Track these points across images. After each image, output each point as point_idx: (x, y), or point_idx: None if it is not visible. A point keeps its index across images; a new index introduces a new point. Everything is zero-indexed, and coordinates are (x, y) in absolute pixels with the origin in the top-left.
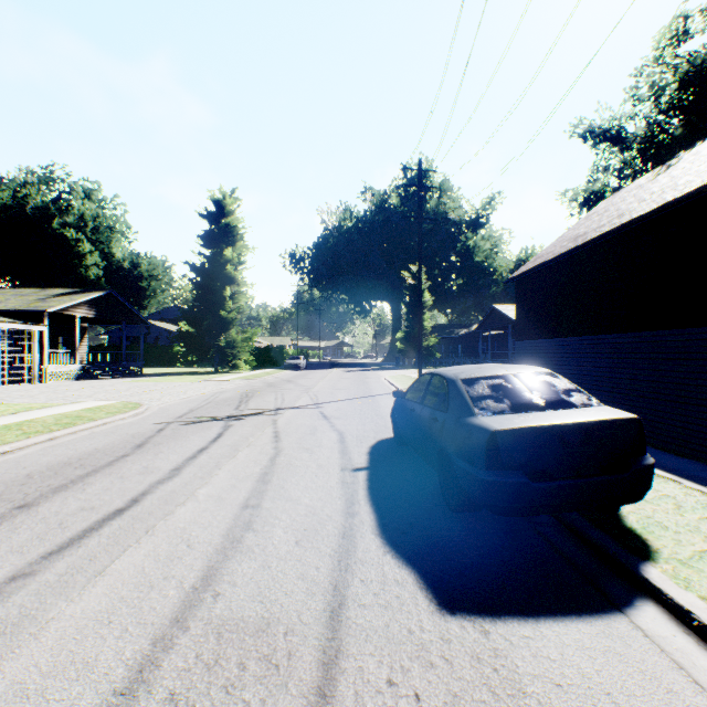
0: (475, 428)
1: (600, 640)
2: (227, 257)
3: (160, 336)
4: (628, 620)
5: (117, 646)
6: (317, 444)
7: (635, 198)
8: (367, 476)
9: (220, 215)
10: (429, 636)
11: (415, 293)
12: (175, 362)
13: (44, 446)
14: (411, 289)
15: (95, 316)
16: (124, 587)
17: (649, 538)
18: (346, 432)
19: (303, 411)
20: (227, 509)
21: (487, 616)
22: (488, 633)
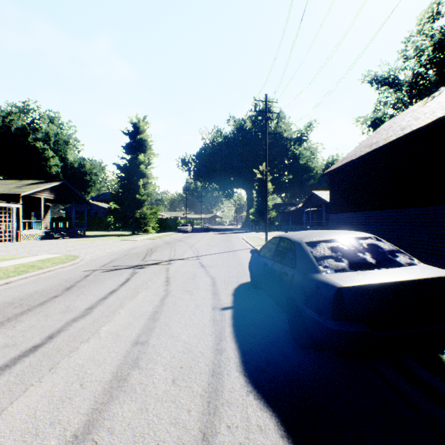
0: (322, 283)
1: None
2: (140, 160)
3: (99, 211)
4: None
5: None
6: (196, 287)
7: (412, 117)
8: (232, 314)
9: (136, 133)
10: None
11: (262, 183)
12: (108, 228)
13: None
14: (259, 181)
15: (54, 198)
16: (10, 435)
17: None
18: (216, 277)
19: (187, 261)
20: (120, 346)
21: None
22: None
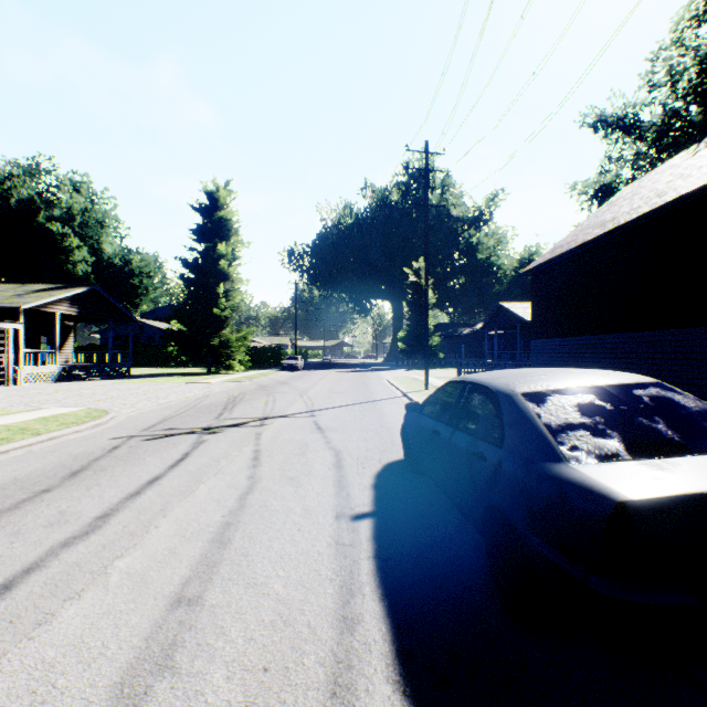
0: (573, 487)
1: None
2: (220, 252)
3: (154, 335)
4: None
5: None
6: (306, 471)
7: (675, 176)
8: (372, 531)
9: (213, 209)
10: None
11: (418, 291)
12: (168, 363)
13: None
14: (413, 287)
15: (78, 313)
16: None
17: None
18: (344, 451)
19: (294, 421)
20: (143, 610)
21: None
22: None
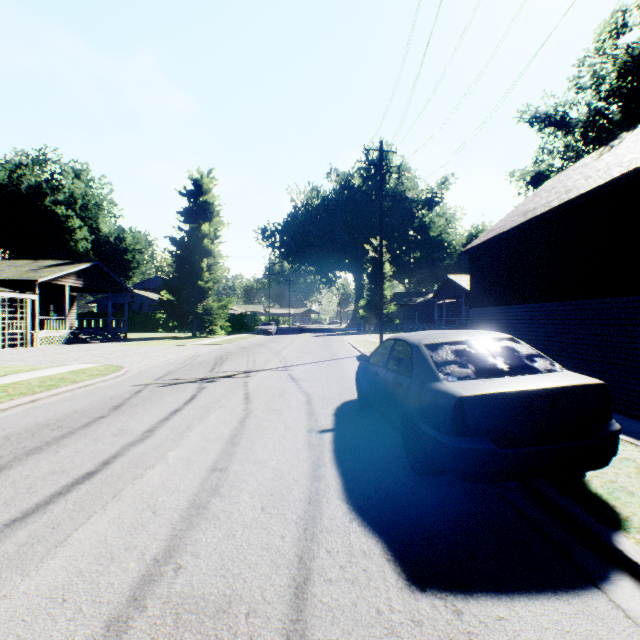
0: (441, 393)
1: (580, 622)
2: (204, 232)
3: (144, 304)
4: (606, 597)
5: (68, 630)
6: (285, 406)
7: (581, 175)
8: (332, 438)
9: (198, 194)
10: (399, 618)
11: (376, 265)
12: (157, 328)
13: (26, 408)
14: (372, 262)
15: (83, 285)
16: (83, 559)
17: (616, 505)
18: (313, 394)
19: (272, 373)
20: (195, 473)
21: (459, 594)
22: (461, 614)
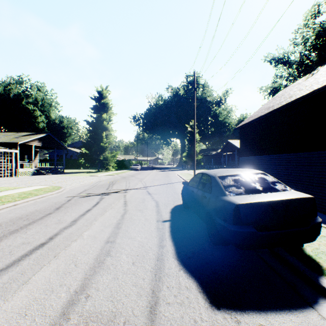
0: (227, 202)
1: None
2: (103, 118)
3: (73, 155)
4: (317, 313)
5: None
6: (145, 207)
7: (297, 89)
8: (170, 225)
9: (100, 98)
10: (206, 325)
11: (192, 134)
12: (80, 167)
13: (11, 209)
14: (190, 133)
15: (42, 145)
16: (37, 291)
17: (320, 261)
18: (159, 201)
19: (138, 190)
20: (97, 243)
21: (238, 311)
22: (240, 322)
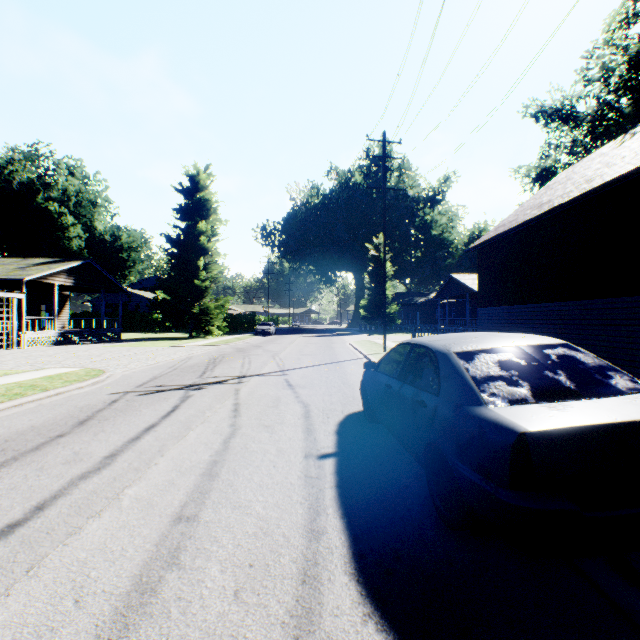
0: (489, 424)
1: None
2: (200, 229)
3: (140, 304)
4: None
5: None
6: (279, 420)
7: (602, 164)
8: (335, 467)
9: (194, 190)
10: None
11: (378, 263)
12: (154, 328)
13: None
14: (373, 260)
15: (74, 284)
16: None
17: None
18: (311, 404)
19: (268, 379)
20: (152, 525)
21: None
22: None
